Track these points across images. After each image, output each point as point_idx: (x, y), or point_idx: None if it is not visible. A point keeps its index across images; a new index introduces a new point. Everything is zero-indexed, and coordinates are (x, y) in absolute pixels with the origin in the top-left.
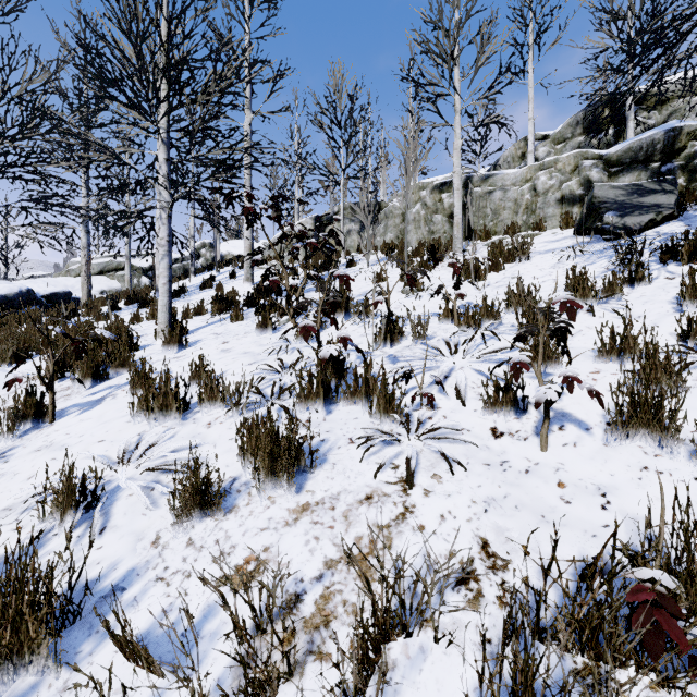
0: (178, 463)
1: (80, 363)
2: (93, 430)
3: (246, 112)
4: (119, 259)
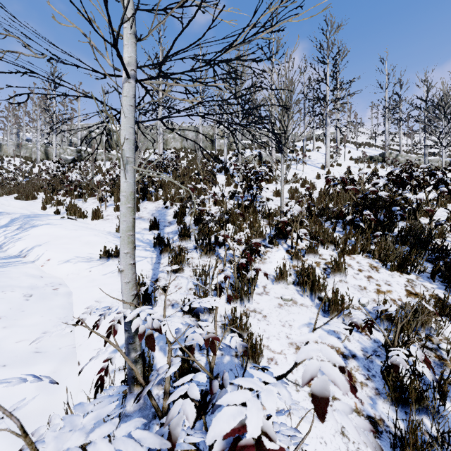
0: None
1: None
2: None
3: None
4: None
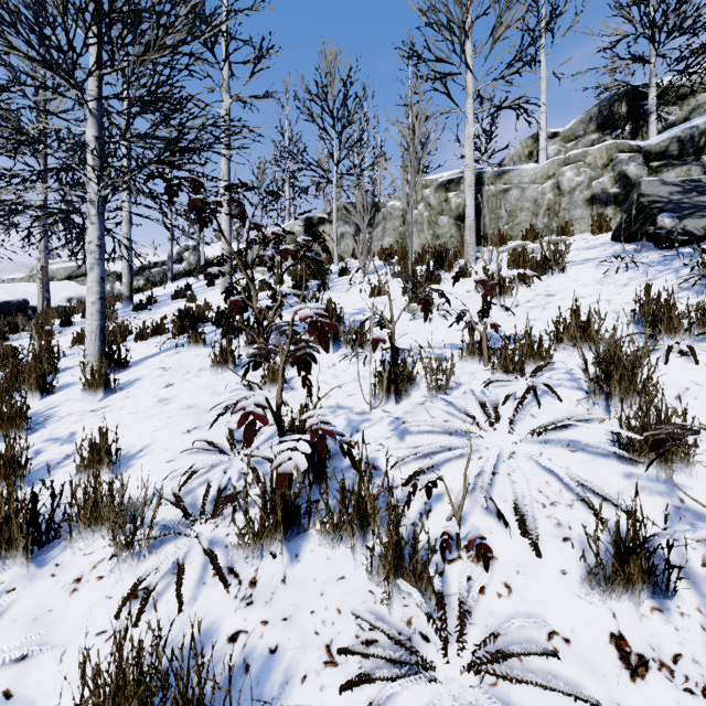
0: None
1: None
2: None
3: (224, 96)
4: None
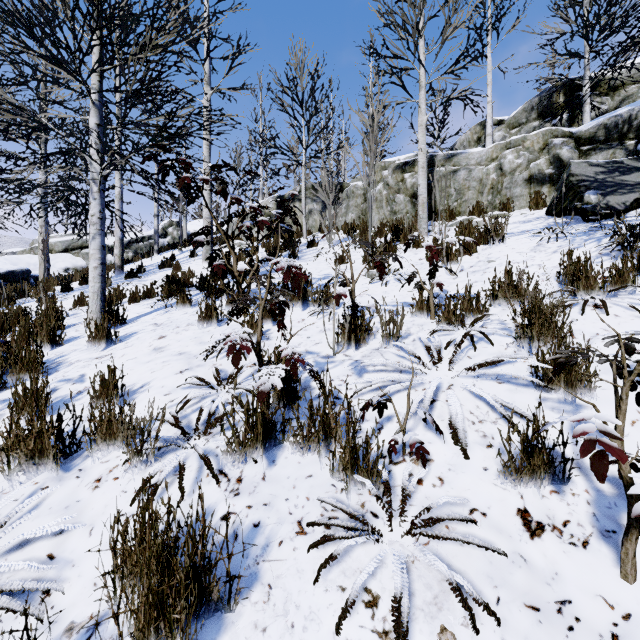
0: (6, 587)
1: None
2: None
3: (205, 88)
4: (84, 237)
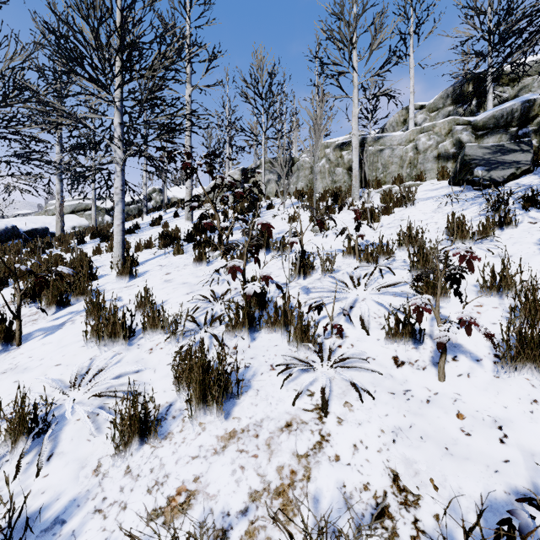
0: (121, 389)
1: (45, 292)
2: (52, 354)
3: (187, 86)
4: (87, 202)
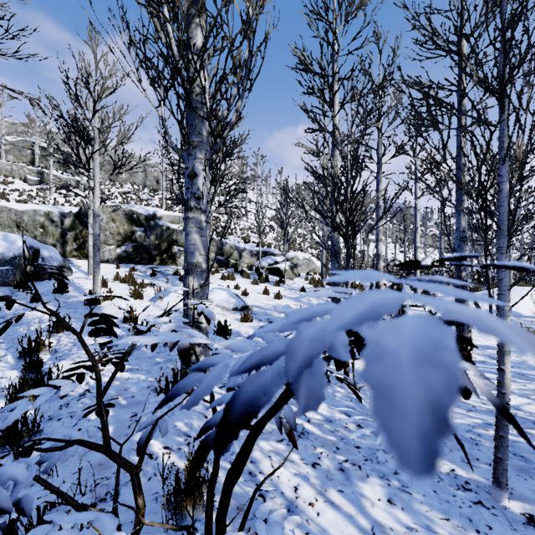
0: None
1: None
2: None
3: None
4: None
